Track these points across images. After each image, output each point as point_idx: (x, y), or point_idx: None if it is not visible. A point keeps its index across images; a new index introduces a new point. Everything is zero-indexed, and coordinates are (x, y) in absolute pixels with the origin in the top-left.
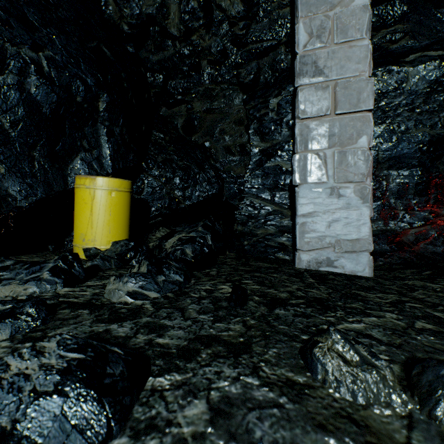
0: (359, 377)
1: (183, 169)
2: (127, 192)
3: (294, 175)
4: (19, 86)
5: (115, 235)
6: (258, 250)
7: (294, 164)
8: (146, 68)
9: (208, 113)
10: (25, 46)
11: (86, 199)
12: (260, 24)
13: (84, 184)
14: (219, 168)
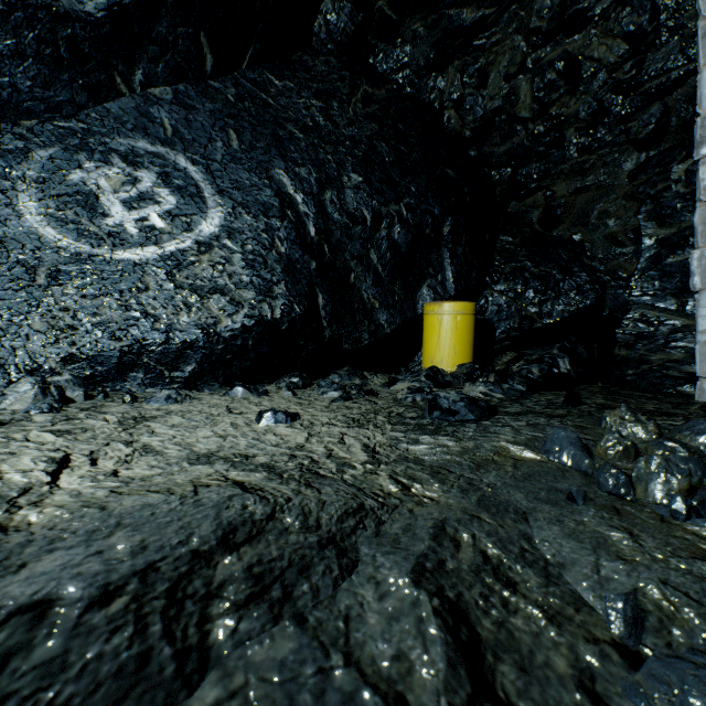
0: (624, 424)
1: (539, 278)
2: (471, 314)
3: (691, 278)
4: (388, 236)
5: (459, 358)
6: (648, 381)
7: (691, 264)
8: (489, 166)
9: (578, 193)
10: (392, 204)
11: (434, 324)
12: (663, 50)
13: (432, 311)
14: (597, 268)
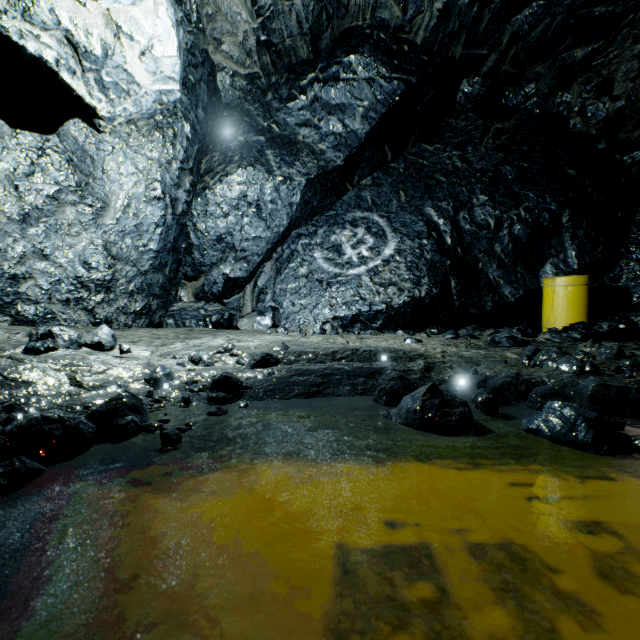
0: (581, 348)
1: None
2: (583, 285)
3: None
4: (509, 233)
5: (571, 319)
6: None
7: None
8: (621, 152)
9: None
10: (511, 210)
11: (548, 294)
12: None
13: (547, 284)
14: None
